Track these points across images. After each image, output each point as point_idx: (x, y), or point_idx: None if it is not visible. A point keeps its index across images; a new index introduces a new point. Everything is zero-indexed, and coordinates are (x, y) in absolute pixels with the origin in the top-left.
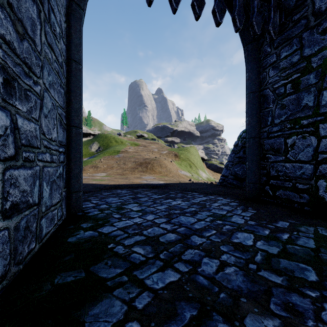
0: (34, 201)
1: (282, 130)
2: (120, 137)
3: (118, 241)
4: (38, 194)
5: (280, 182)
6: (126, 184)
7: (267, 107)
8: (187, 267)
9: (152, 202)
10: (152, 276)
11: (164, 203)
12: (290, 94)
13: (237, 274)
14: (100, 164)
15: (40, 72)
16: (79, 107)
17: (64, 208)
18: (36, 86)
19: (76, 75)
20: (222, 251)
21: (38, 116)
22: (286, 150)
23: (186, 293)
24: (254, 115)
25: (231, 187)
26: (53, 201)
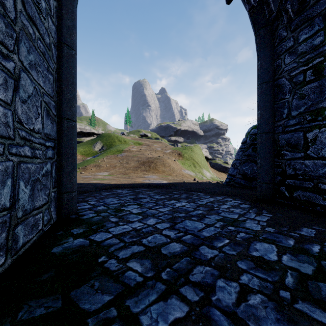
0: (4, 204)
1: (300, 122)
2: (124, 136)
3: (111, 253)
4: (9, 196)
5: (299, 182)
6: (128, 183)
7: (282, 97)
8: (197, 295)
9: (154, 203)
10: (150, 308)
11: (167, 205)
12: (311, 82)
13: (266, 306)
14: (103, 163)
15: (13, 45)
16: (72, 97)
17: (53, 211)
18: (6, 61)
19: (69, 61)
20: (240, 268)
21: (10, 99)
22: (306, 146)
23: None
24: (267, 108)
25: (239, 187)
26: (36, 204)
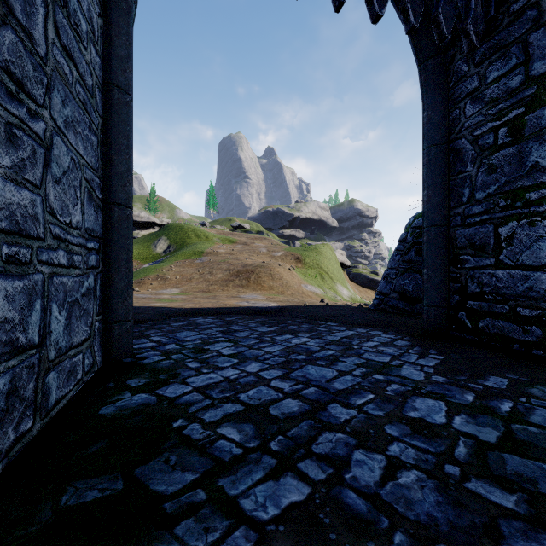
0: (31, 339)
1: (489, 210)
2: (205, 228)
3: (192, 415)
4: (39, 327)
5: (487, 305)
6: (213, 307)
7: (462, 170)
8: (323, 471)
9: (256, 339)
10: (254, 489)
11: (278, 341)
12: (505, 146)
13: (423, 486)
14: (171, 273)
15: (43, 96)
16: (127, 169)
17: (98, 351)
18: (34, 121)
19: (121, 112)
20: (389, 435)
21: (40, 179)
22: (497, 248)
23: (323, 531)
24: (437, 186)
25: (394, 314)
26: (74, 339)
